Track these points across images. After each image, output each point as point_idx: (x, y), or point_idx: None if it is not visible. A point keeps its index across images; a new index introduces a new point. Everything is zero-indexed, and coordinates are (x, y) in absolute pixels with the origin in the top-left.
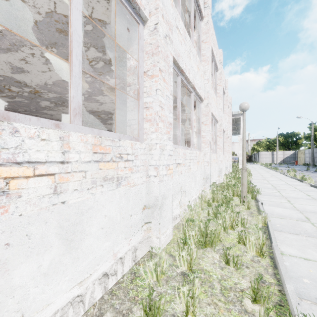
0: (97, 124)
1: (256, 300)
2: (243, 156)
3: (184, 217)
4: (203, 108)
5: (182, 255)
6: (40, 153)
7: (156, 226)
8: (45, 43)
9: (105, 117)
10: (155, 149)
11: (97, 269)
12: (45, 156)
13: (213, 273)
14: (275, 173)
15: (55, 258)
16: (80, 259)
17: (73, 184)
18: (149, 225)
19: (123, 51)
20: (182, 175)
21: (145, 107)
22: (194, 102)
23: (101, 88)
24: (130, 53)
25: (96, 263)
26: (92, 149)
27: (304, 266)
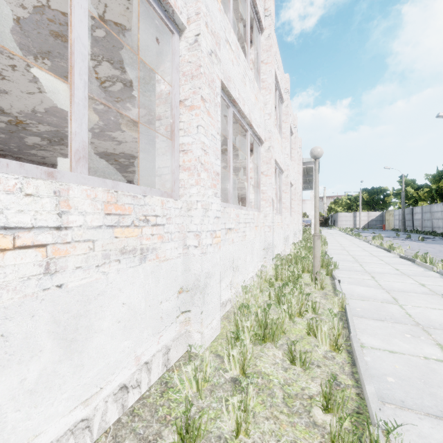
0: (114, 171)
1: (328, 409)
2: (315, 219)
3: (237, 303)
4: (263, 153)
5: (233, 355)
6: (23, 215)
7: (197, 315)
8: (33, 52)
9: (126, 162)
10: (195, 209)
11: (112, 380)
12: (32, 219)
13: (274, 377)
14: (357, 241)
15: (47, 368)
16: (85, 367)
17: (75, 259)
18: (187, 314)
19: (151, 69)
20: (234, 245)
21: (182, 150)
22: (252, 144)
23: (119, 120)
24: (160, 73)
25: (109, 371)
26: (103, 209)
27: (389, 360)
